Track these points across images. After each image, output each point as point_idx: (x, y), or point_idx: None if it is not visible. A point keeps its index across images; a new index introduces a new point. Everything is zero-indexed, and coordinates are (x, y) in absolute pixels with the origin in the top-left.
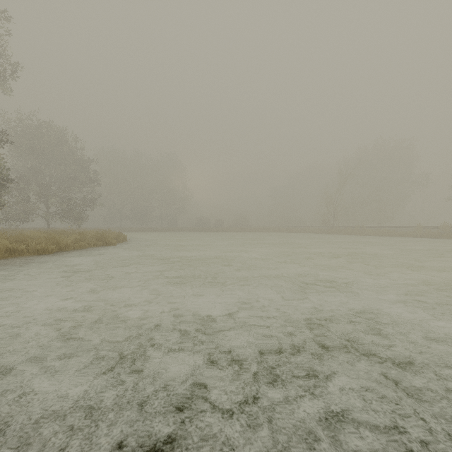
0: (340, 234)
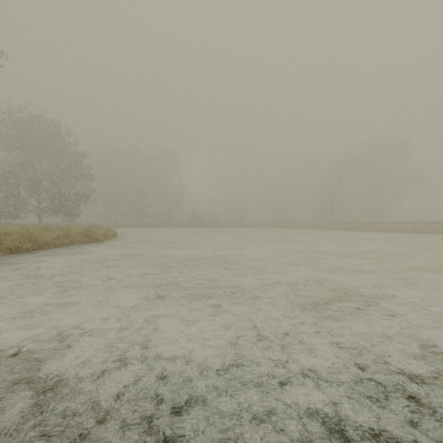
0: (337, 229)
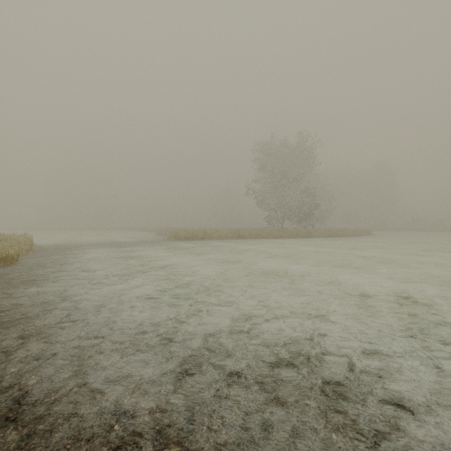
0: None
